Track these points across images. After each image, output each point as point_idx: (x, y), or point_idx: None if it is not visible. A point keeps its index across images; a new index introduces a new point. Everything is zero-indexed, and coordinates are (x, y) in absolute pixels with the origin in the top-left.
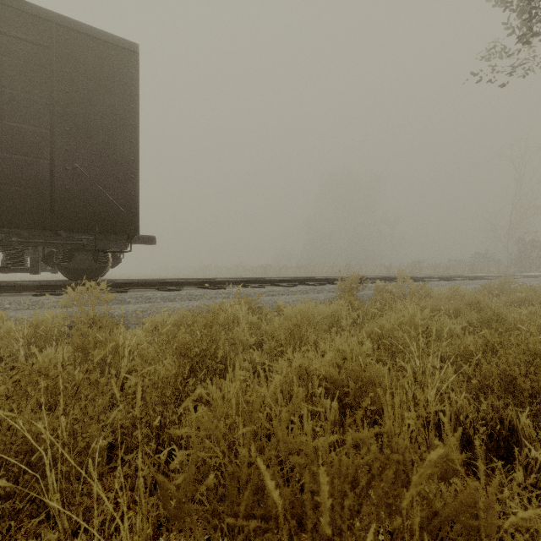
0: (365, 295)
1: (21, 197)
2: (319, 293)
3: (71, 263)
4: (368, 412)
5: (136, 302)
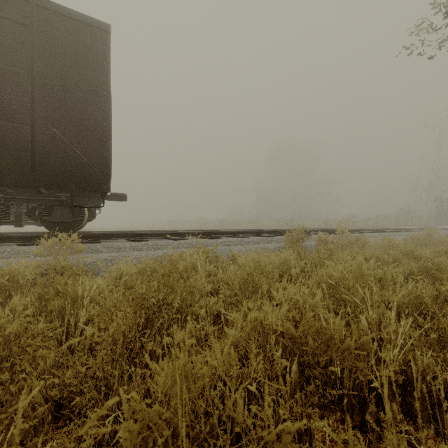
0: (309, 245)
1: (5, 158)
2: (268, 243)
3: (51, 217)
4: (330, 372)
5: (107, 251)
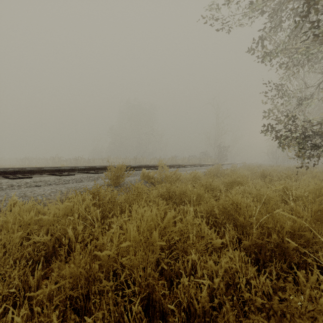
0: (133, 180)
1: None
2: (93, 181)
3: None
4: None
5: None
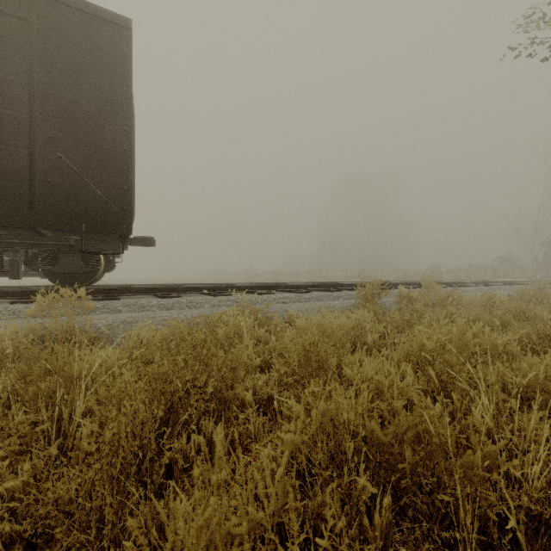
0: (387, 302)
1: None
2: (334, 300)
3: (56, 266)
4: (439, 503)
5: (128, 310)
